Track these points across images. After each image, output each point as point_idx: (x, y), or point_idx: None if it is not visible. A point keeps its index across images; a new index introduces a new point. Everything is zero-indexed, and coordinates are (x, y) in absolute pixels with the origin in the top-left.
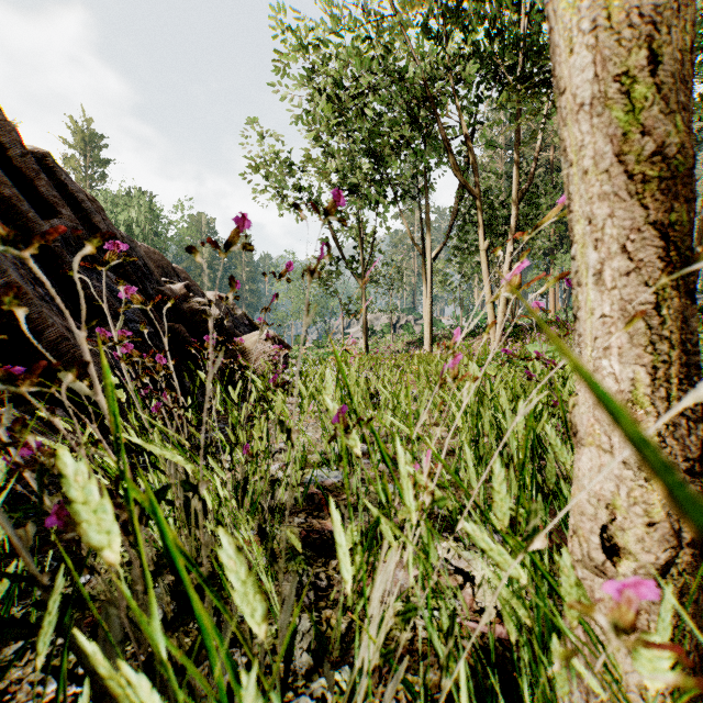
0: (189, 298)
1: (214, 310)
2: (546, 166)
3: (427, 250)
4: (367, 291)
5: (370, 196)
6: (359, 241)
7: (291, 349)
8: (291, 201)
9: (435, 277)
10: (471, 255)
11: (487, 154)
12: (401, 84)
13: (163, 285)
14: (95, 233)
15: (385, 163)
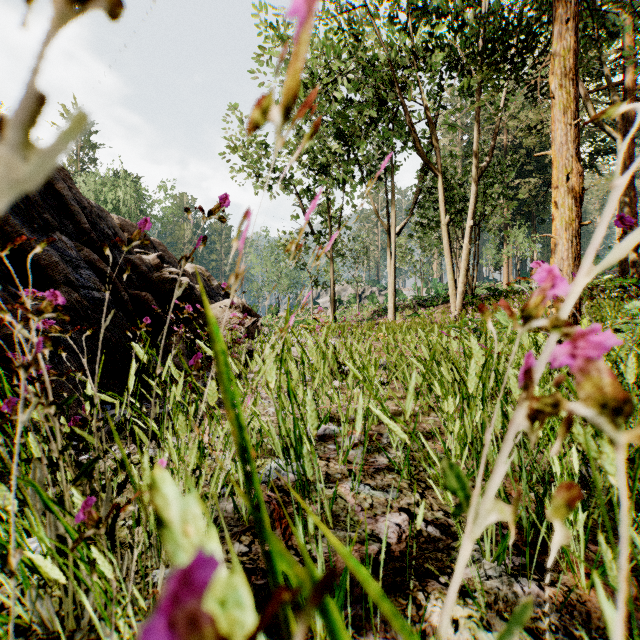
0: (162, 268)
1: (185, 279)
2: (500, 149)
3: (391, 226)
4: (335, 264)
5: (338, 175)
6: (328, 217)
7: (265, 318)
8: (264, 180)
9: (398, 251)
10: (432, 230)
11: (445, 138)
12: (367, 69)
13: (134, 254)
14: (57, 199)
15: (351, 144)
